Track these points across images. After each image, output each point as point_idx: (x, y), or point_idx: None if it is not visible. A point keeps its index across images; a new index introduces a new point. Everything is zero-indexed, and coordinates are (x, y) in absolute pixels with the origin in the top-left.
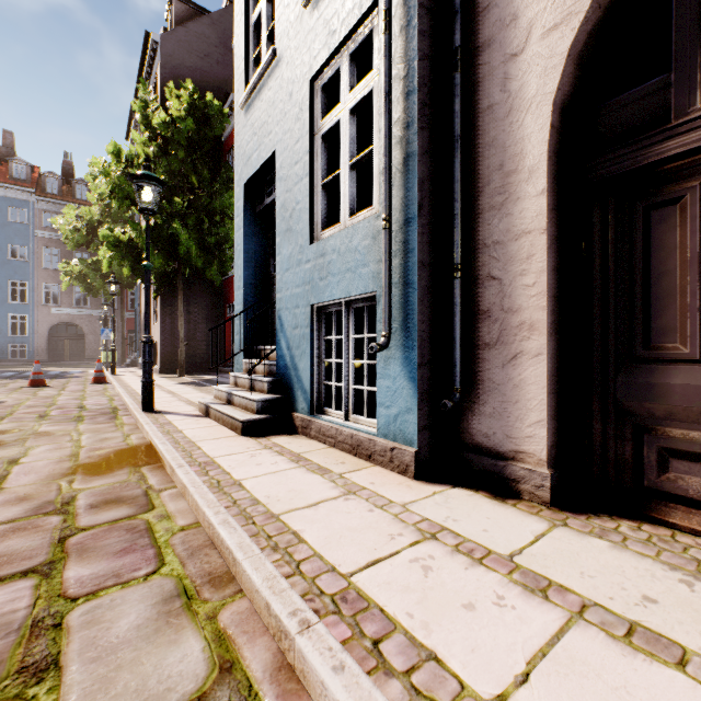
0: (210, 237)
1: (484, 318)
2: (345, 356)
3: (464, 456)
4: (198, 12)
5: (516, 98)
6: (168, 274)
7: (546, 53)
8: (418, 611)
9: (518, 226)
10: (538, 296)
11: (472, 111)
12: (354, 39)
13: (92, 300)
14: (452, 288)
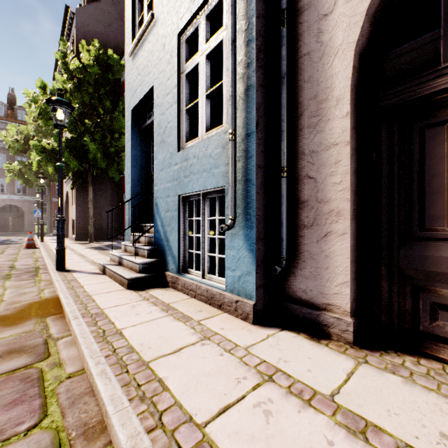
0: (111, 147)
1: (303, 206)
2: (202, 232)
3: (289, 306)
4: None
5: (327, 46)
6: (81, 172)
7: (349, 13)
8: None
9: (328, 139)
10: (343, 191)
11: (294, 56)
12: (209, 5)
13: (29, 190)
14: (280, 184)
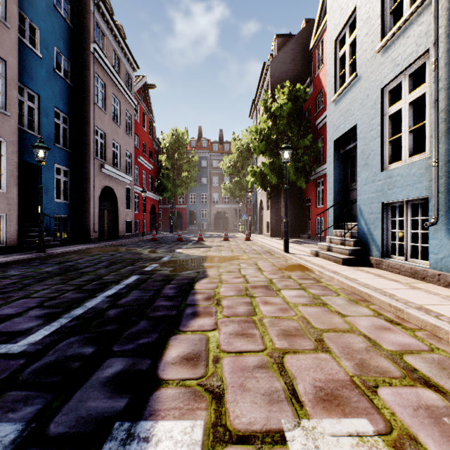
0: (299, 163)
1: None
2: (405, 228)
3: None
4: (288, 38)
5: None
6: (275, 185)
7: None
8: None
9: None
10: None
11: None
12: (411, 67)
13: (231, 200)
14: None
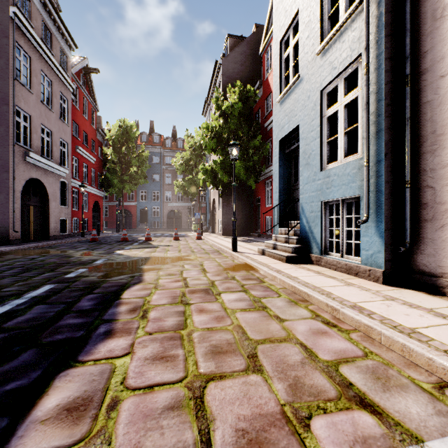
0: (249, 162)
1: (424, 207)
2: (341, 226)
3: (412, 275)
4: (240, 40)
5: (443, 97)
6: (227, 184)
7: None
8: (384, 312)
9: (444, 161)
10: None
11: (417, 103)
12: (346, 71)
13: (184, 198)
14: (405, 192)
